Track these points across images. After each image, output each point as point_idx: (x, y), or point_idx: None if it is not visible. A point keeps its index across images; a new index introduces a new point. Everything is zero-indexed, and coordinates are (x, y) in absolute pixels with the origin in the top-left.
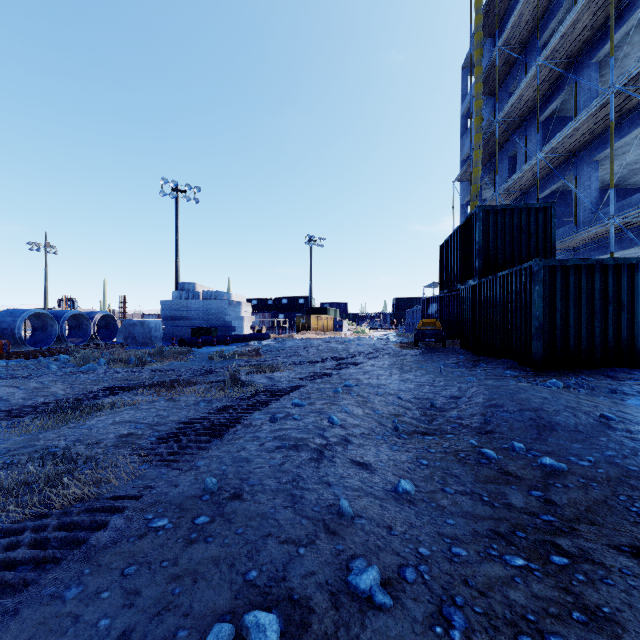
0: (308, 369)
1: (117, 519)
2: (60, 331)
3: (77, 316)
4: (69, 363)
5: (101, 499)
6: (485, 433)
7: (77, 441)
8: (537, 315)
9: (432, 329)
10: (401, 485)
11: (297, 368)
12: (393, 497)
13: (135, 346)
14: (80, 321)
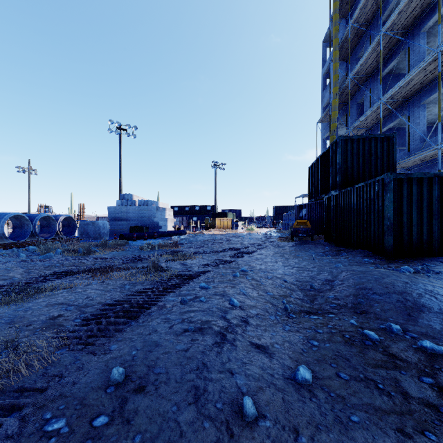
0: (213, 257)
1: (11, 421)
2: (33, 229)
3: (46, 218)
4: (35, 252)
5: (7, 391)
6: (361, 313)
7: (10, 323)
8: (388, 216)
9: (304, 227)
10: (300, 373)
11: (205, 256)
12: (293, 387)
13: (88, 239)
14: (49, 221)
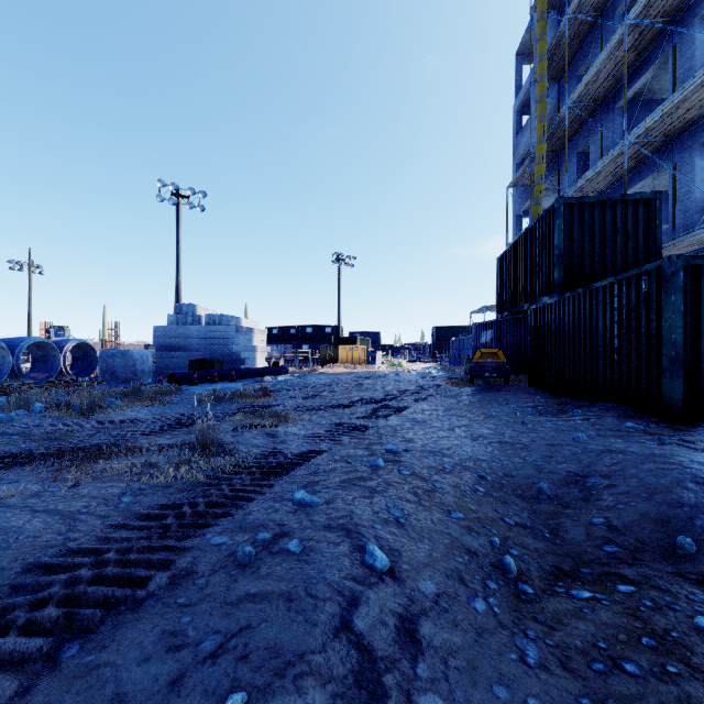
0: (331, 418)
1: None
2: (15, 364)
3: (42, 345)
4: (0, 408)
5: None
6: (699, 581)
7: None
8: (673, 339)
9: (493, 361)
10: None
11: (315, 417)
12: None
13: (115, 383)
14: (46, 351)
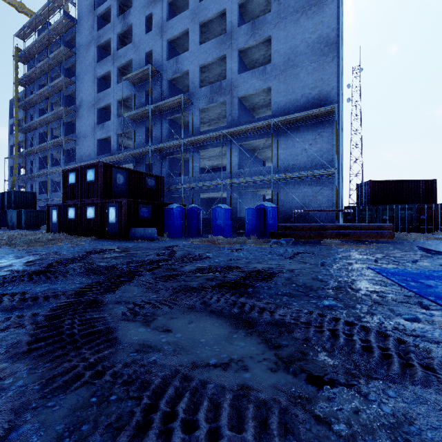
0: None
1: None
2: None
3: None
4: None
5: None
6: None
7: None
8: (25, 219)
9: None
10: None
11: None
12: None
13: None
14: None
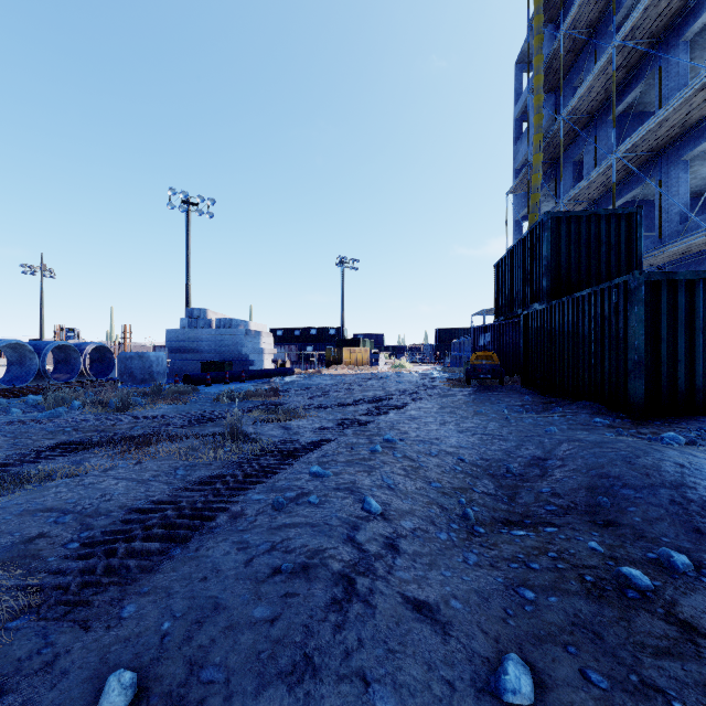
0: (337, 415)
1: None
2: (41, 366)
3: (64, 348)
4: (39, 406)
5: None
6: (605, 525)
7: None
8: (636, 345)
9: (488, 363)
10: (510, 681)
11: (323, 413)
12: None
13: (132, 383)
14: (68, 354)
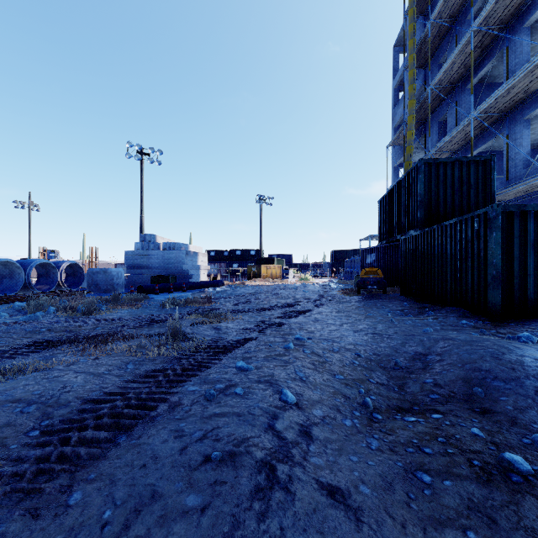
0: (257, 317)
1: None
2: (27, 279)
3: (45, 265)
4: (23, 310)
5: None
6: (481, 412)
7: None
8: (494, 263)
9: (374, 277)
10: None
11: (246, 316)
12: None
13: (98, 293)
14: (48, 269)
